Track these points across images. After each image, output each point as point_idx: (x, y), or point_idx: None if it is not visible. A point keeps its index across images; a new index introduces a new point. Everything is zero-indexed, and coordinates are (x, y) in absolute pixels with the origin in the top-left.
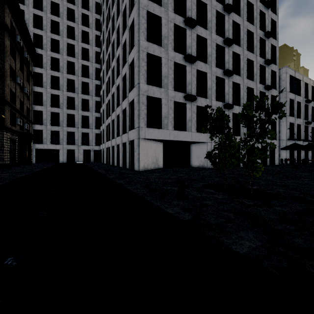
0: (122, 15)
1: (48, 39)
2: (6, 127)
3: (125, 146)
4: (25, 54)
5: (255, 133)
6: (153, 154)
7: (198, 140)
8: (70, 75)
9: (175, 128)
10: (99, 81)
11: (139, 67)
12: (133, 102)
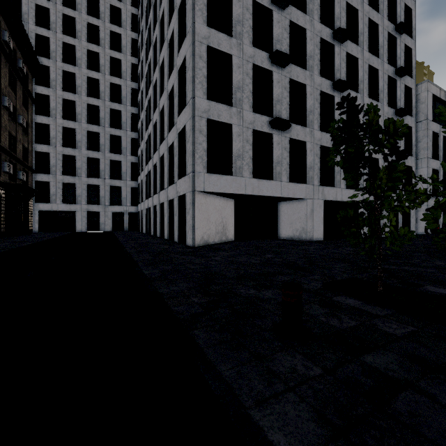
0: None
1: (59, 43)
2: None
3: (173, 205)
4: (19, 63)
5: None
6: (218, 218)
7: (292, 195)
8: (92, 99)
9: (254, 175)
10: (137, 109)
11: (194, 69)
12: (185, 131)
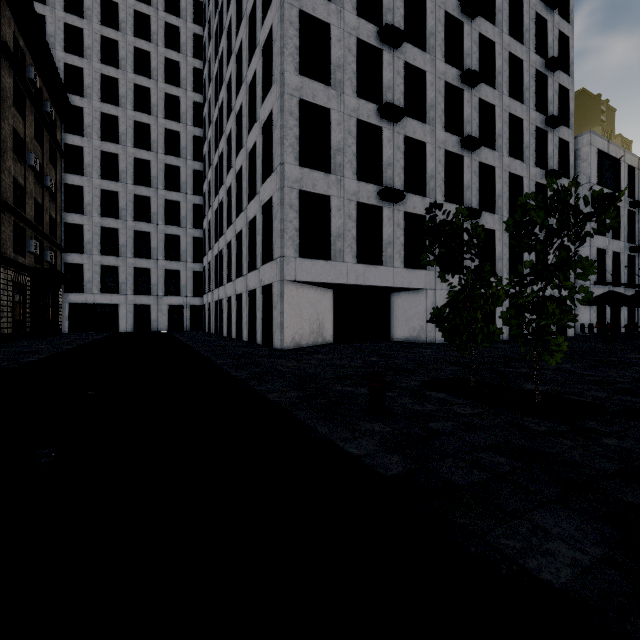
0: (247, 22)
1: (96, 76)
2: (4, 258)
3: (255, 297)
4: (46, 107)
5: (546, 266)
6: (313, 314)
7: (407, 285)
8: (141, 151)
9: (359, 260)
10: (202, 164)
11: (283, 129)
12: (271, 204)
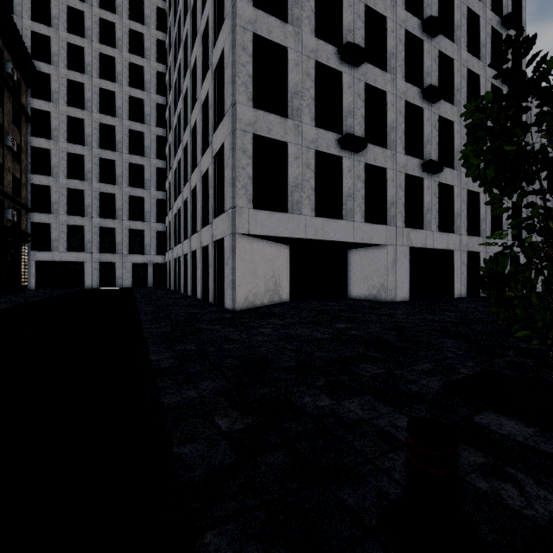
0: None
1: (62, 44)
2: None
3: (208, 254)
4: (7, 67)
5: None
6: (269, 271)
7: (368, 240)
8: (106, 117)
9: (317, 213)
10: (165, 130)
11: (235, 66)
12: (223, 153)
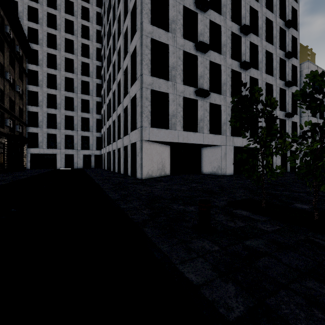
0: None
1: (44, 33)
2: None
3: (127, 150)
4: (16, 48)
5: (324, 123)
6: (159, 159)
7: (211, 143)
8: (68, 73)
9: (184, 129)
10: (101, 80)
11: (142, 55)
12: (135, 98)
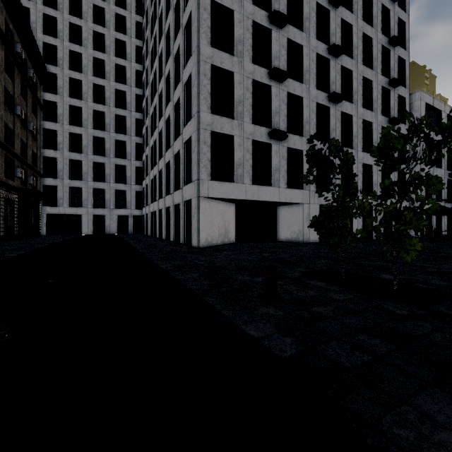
0: (173, 10)
1: (66, 51)
2: None
3: (179, 209)
4: (29, 72)
5: (403, 183)
6: (221, 221)
7: (289, 200)
8: (98, 105)
9: (254, 182)
10: (142, 114)
11: (199, 86)
12: (190, 141)
